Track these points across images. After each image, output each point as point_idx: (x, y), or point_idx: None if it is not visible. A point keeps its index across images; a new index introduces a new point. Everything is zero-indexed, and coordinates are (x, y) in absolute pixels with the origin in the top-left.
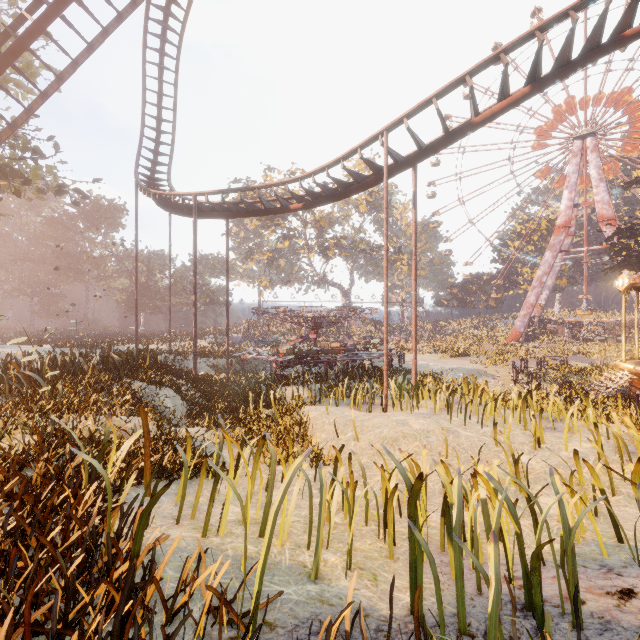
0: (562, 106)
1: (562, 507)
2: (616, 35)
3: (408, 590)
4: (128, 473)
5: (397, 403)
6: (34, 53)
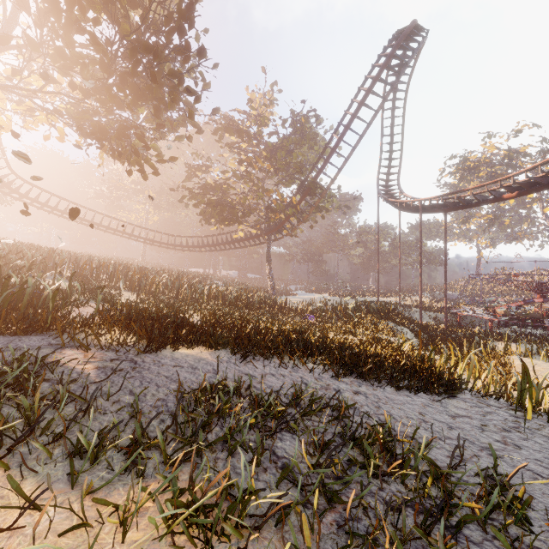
0: None
1: None
2: None
3: None
4: None
5: None
6: (337, 152)
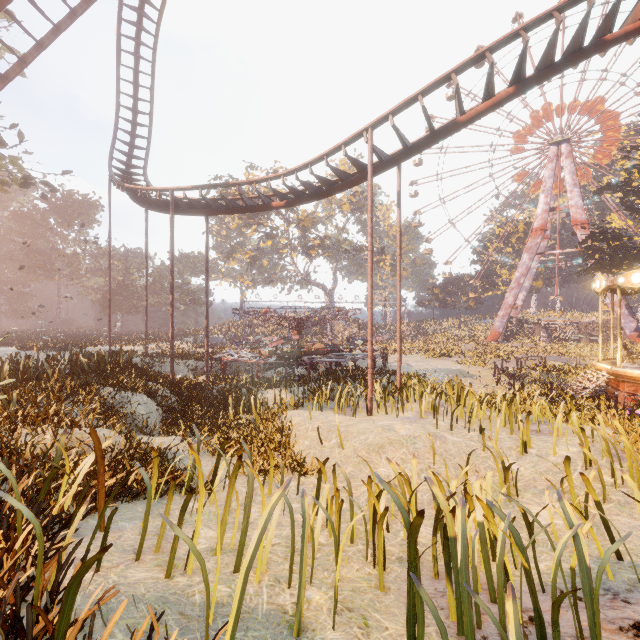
0: (539, 113)
1: (576, 539)
2: (597, 39)
3: (404, 639)
4: (85, 498)
5: (382, 406)
6: None
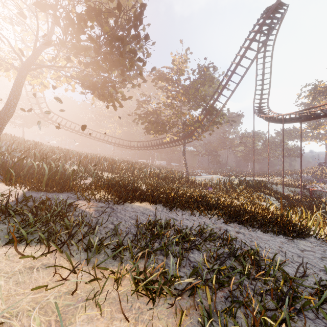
0: None
1: None
2: None
3: None
4: None
5: None
6: (227, 88)
